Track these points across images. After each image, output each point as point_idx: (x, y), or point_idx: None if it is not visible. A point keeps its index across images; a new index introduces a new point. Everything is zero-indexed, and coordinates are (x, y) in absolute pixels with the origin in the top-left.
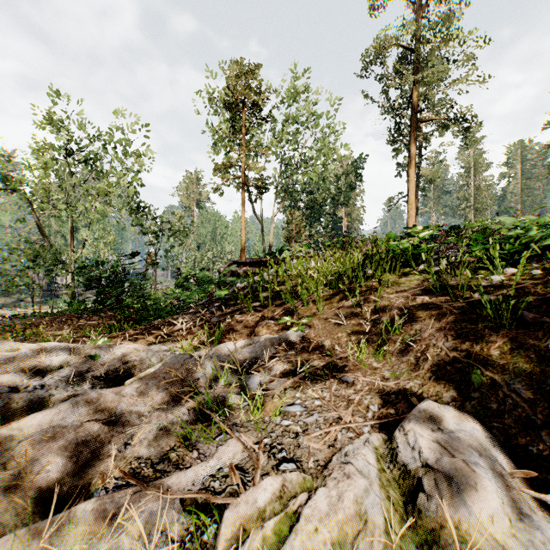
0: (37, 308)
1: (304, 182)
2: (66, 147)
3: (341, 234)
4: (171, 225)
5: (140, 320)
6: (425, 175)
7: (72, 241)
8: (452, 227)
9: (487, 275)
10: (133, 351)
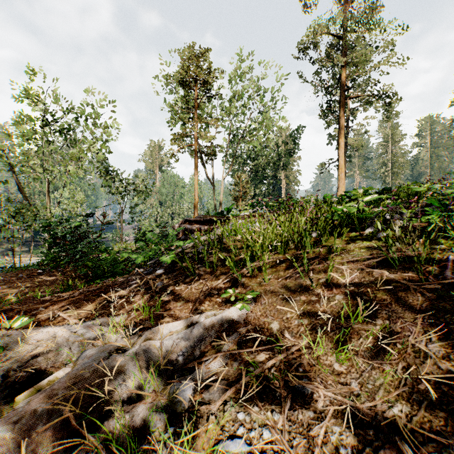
0: (23, 257)
1: (250, 150)
2: (42, 118)
3: (281, 193)
4: (135, 186)
5: (95, 276)
6: (352, 144)
7: (48, 200)
8: (383, 189)
9: (450, 246)
10: (51, 337)
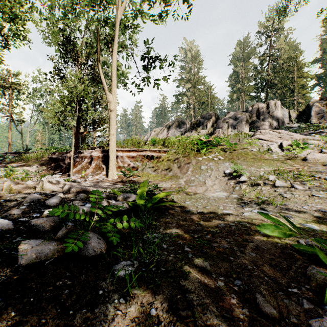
0: None
1: None
2: None
3: None
4: None
5: None
6: None
7: None
8: None
9: None
10: None
